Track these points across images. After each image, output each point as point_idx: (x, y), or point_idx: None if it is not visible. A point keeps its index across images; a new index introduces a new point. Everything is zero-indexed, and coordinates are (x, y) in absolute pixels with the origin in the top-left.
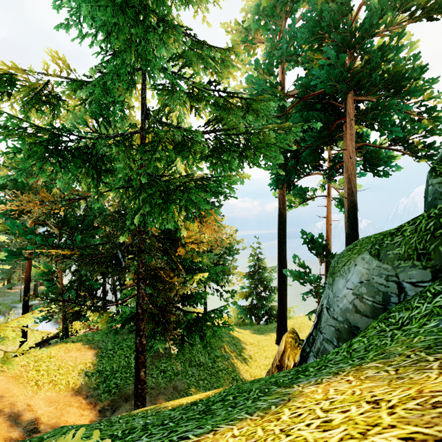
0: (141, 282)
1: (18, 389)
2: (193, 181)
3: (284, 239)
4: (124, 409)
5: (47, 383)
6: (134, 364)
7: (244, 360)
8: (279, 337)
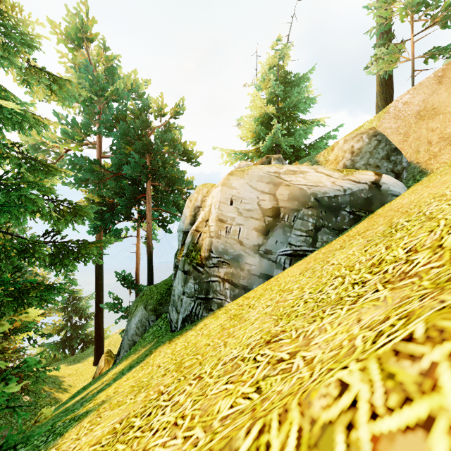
0: None
1: None
2: (44, 287)
3: (102, 276)
4: None
5: None
6: None
7: (65, 390)
8: (96, 358)
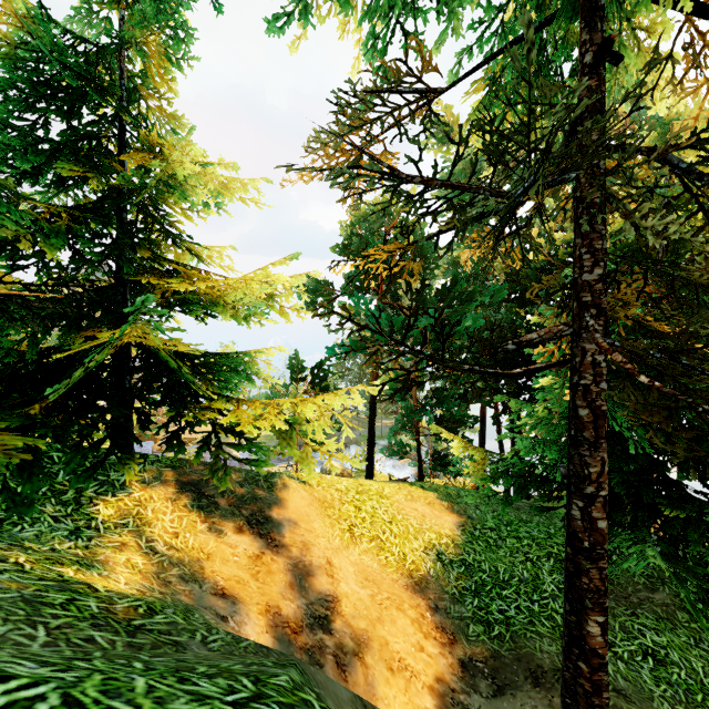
0: (590, 315)
1: (322, 524)
2: None
3: None
4: (529, 706)
5: (368, 538)
6: (550, 586)
7: None
8: None
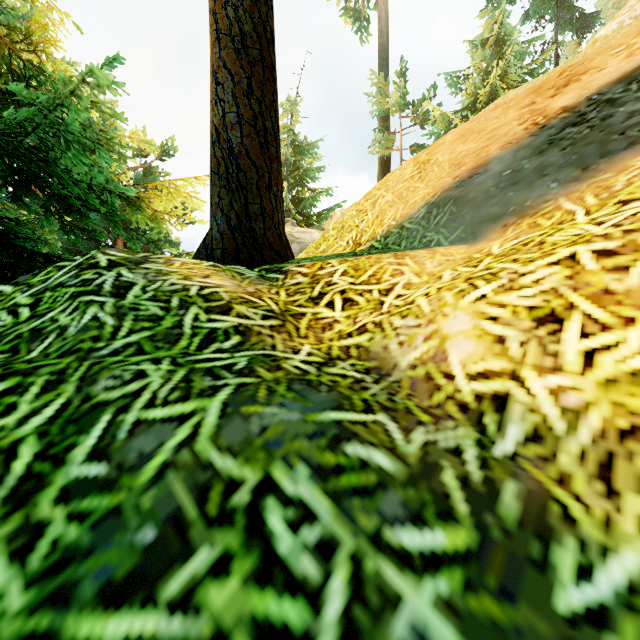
0: None
1: None
2: None
3: None
4: None
5: None
6: None
7: None
8: None
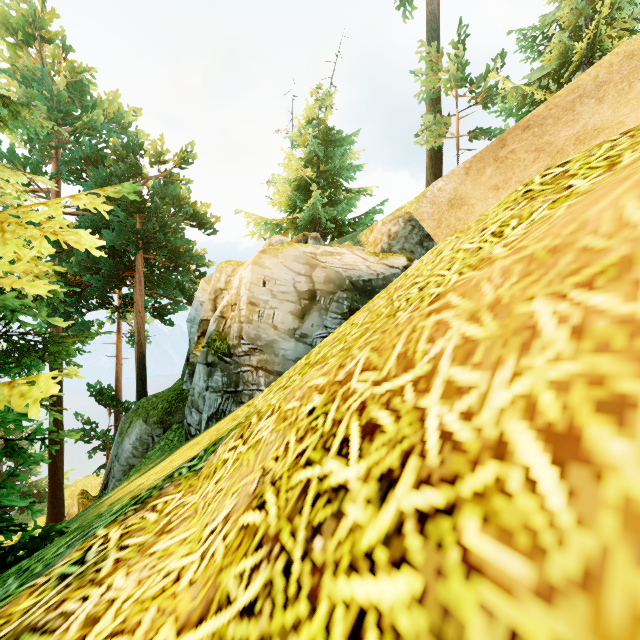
0: None
1: None
2: None
3: (61, 391)
4: None
5: None
6: None
7: None
8: (52, 516)
